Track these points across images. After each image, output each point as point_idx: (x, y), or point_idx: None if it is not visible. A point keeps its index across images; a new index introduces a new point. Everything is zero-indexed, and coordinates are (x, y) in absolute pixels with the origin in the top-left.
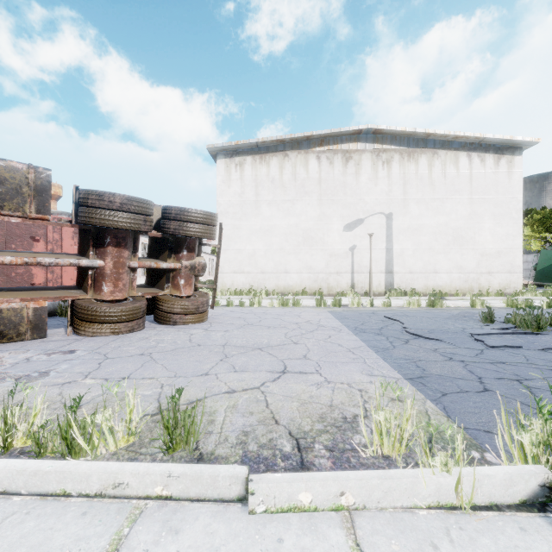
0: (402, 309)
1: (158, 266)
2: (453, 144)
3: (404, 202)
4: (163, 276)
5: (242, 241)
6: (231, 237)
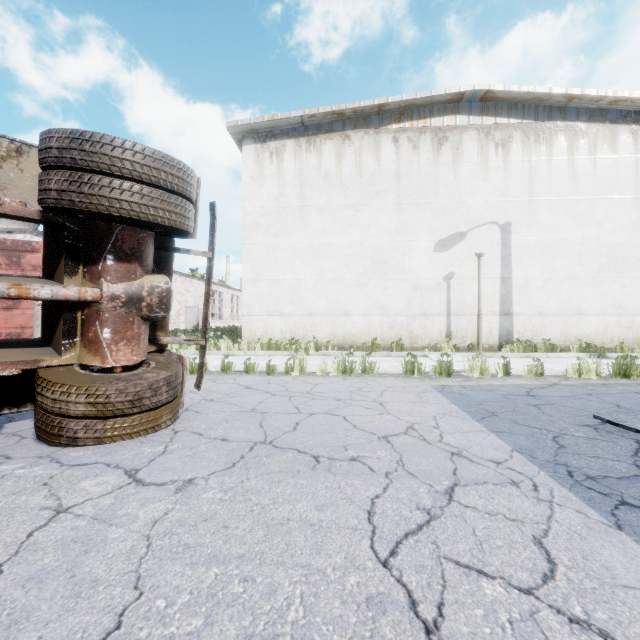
0: (572, 382)
1: (22, 292)
2: (608, 114)
3: (530, 205)
4: (59, 319)
5: (280, 267)
6: (264, 262)
